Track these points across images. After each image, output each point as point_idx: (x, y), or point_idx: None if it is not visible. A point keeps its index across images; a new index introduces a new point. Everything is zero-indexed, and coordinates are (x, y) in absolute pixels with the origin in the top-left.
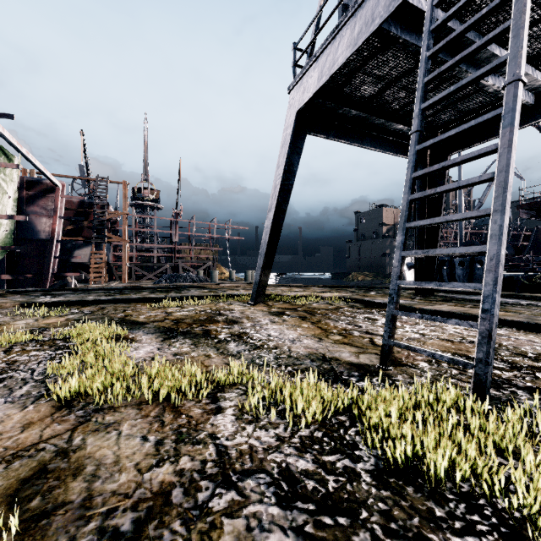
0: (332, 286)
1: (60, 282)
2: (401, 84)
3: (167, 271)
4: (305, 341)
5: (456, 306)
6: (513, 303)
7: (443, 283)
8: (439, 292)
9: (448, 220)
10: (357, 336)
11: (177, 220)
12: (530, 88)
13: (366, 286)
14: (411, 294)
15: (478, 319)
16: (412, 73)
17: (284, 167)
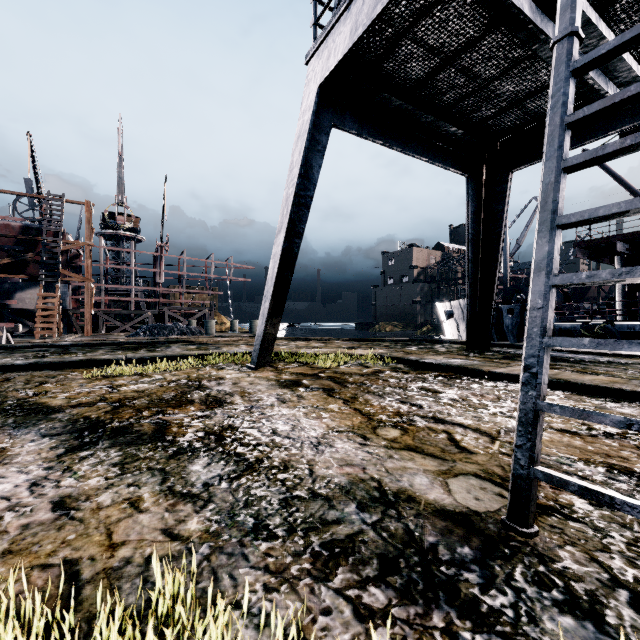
0: (361, 340)
1: None
2: (461, 64)
3: (149, 321)
4: (339, 444)
5: None
6: (592, 361)
7: None
8: (493, 346)
9: None
10: (423, 429)
11: (161, 255)
12: (620, 82)
13: (403, 340)
14: (461, 349)
15: (578, 388)
16: (477, 47)
17: (300, 168)
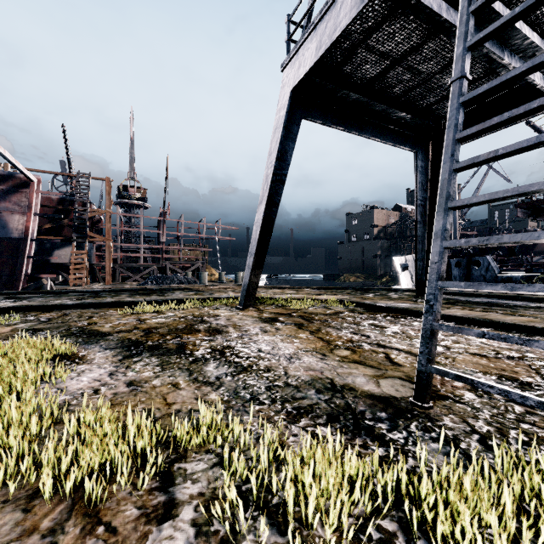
0: (327, 288)
1: (34, 284)
2: (407, 64)
3: (154, 273)
4: (305, 358)
5: (465, 310)
6: (523, 306)
7: (519, 285)
8: None
9: (522, 192)
10: (368, 351)
11: (164, 219)
12: None
13: (362, 288)
14: (411, 296)
15: (500, 325)
16: (420, 51)
17: (277, 153)
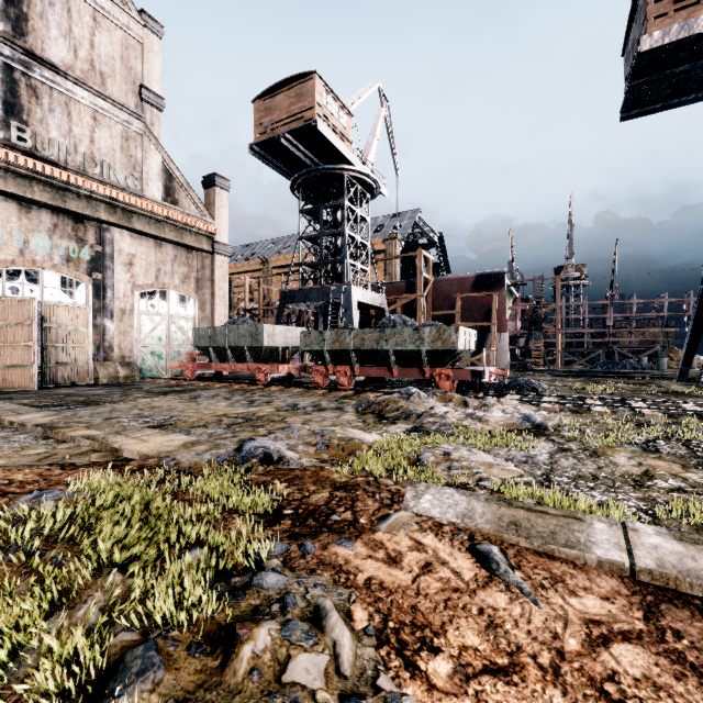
0: None
1: (522, 366)
2: None
3: (600, 357)
4: (682, 388)
5: None
6: None
7: None
8: None
9: None
10: None
11: (611, 302)
12: None
13: None
14: None
15: None
16: None
17: (695, 312)
